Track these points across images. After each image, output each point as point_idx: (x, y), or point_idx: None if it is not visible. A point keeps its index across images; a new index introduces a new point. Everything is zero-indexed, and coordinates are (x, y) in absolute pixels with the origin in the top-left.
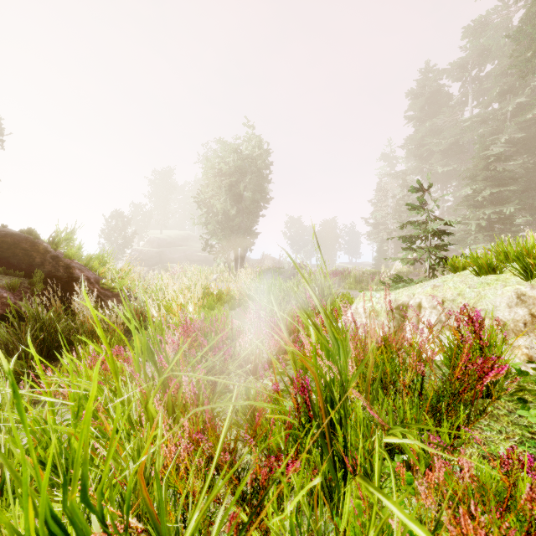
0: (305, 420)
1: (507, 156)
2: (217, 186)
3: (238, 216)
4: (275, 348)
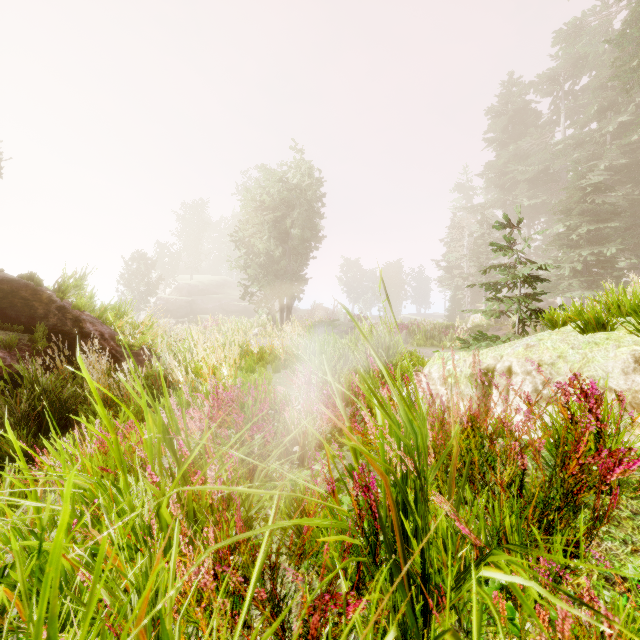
0: (369, 532)
1: (608, 186)
2: (258, 222)
3: (284, 258)
4: (329, 425)
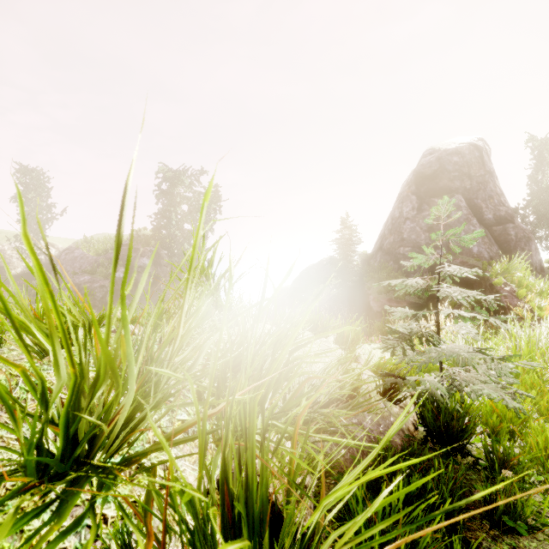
0: None
1: None
2: None
3: None
4: None
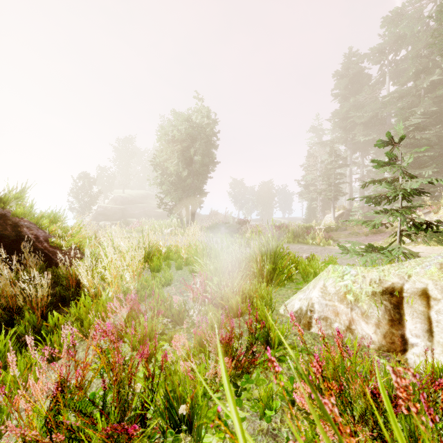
0: None
1: (424, 126)
2: (170, 151)
3: (189, 177)
4: None
